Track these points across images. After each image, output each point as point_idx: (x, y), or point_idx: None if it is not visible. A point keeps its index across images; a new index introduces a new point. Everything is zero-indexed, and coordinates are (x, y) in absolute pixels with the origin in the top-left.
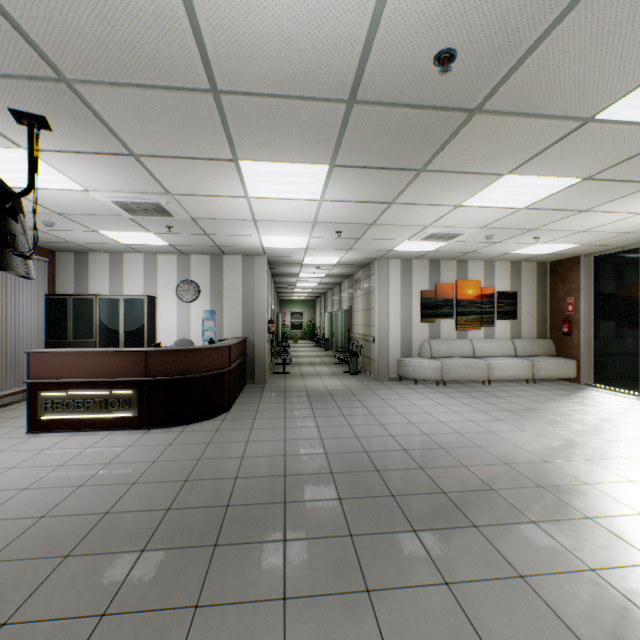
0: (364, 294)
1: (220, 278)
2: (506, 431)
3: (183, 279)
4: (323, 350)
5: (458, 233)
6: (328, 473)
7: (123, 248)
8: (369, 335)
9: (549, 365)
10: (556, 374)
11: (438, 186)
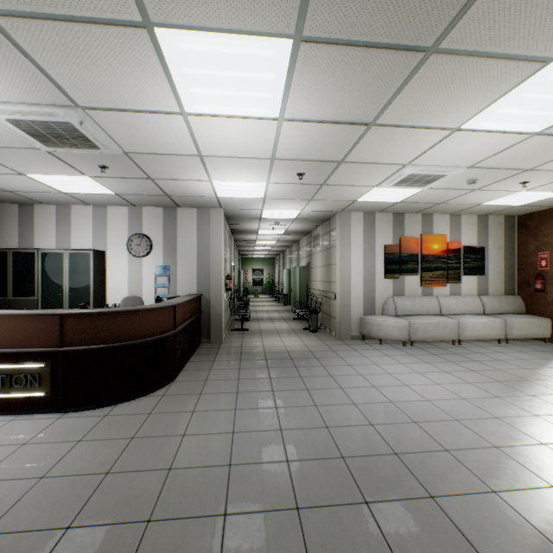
0: (324, 250)
1: (174, 232)
2: (516, 417)
3: (134, 233)
4: (282, 305)
5: (439, 175)
6: (292, 509)
7: (67, 198)
8: (329, 291)
9: (523, 324)
10: (530, 333)
11: (443, 88)
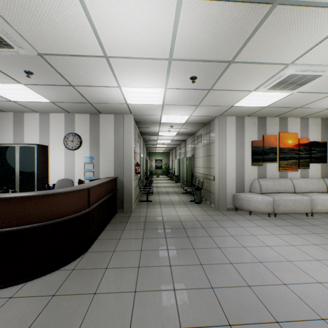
0: (204, 145)
1: (97, 131)
2: None
3: (69, 132)
4: (174, 182)
5: (315, 75)
6: None
7: (18, 107)
8: (209, 175)
9: None
10: None
11: None
